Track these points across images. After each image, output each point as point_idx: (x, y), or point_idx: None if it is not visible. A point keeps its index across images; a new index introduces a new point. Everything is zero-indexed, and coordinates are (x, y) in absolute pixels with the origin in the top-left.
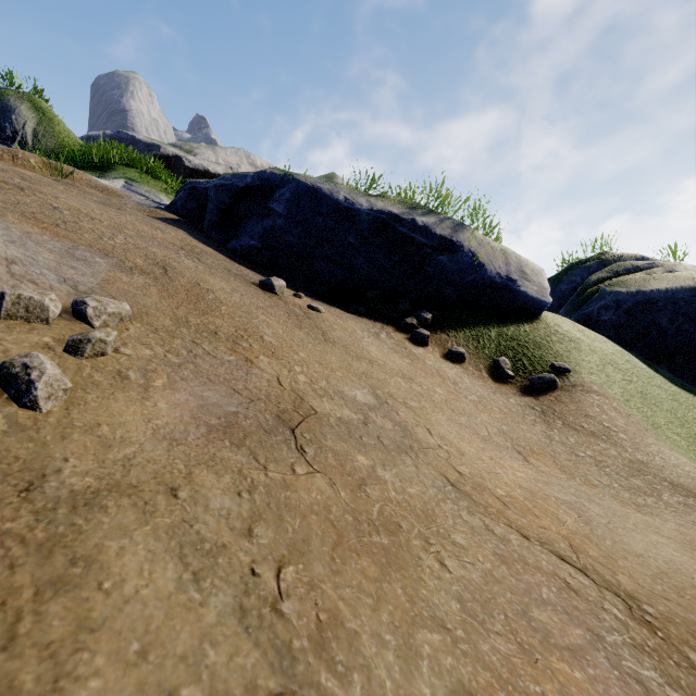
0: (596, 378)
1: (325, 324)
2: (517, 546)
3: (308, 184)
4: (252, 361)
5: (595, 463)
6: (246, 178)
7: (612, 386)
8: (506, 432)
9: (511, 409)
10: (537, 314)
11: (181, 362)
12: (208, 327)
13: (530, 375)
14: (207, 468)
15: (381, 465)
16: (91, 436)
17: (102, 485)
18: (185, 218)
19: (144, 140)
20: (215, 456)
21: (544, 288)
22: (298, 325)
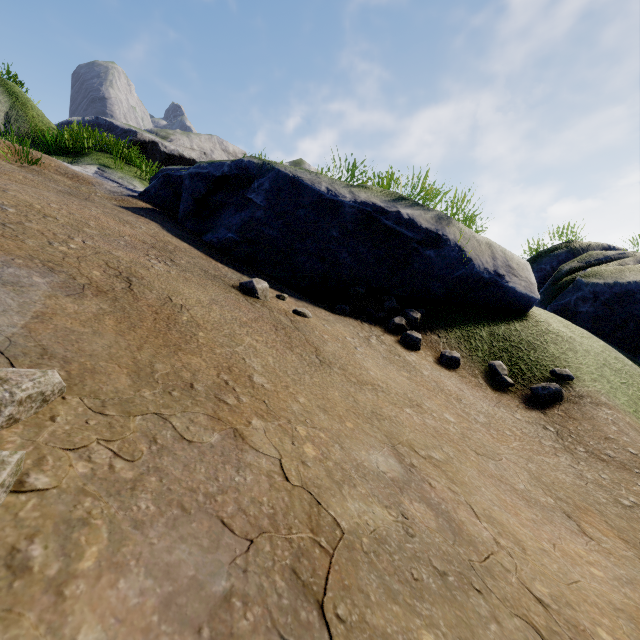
0: (601, 387)
1: (315, 335)
2: None
3: (288, 174)
4: (243, 435)
5: None
6: (222, 167)
7: (617, 394)
8: (537, 475)
9: (523, 430)
10: (525, 311)
11: (136, 476)
12: (181, 377)
13: (530, 383)
14: None
15: None
16: None
17: None
18: (158, 206)
19: (121, 126)
20: None
21: (531, 283)
22: (288, 344)
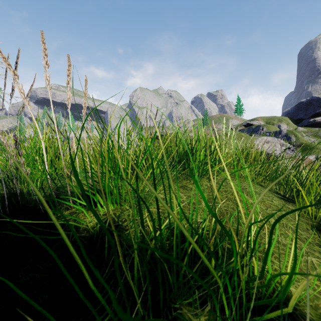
0: None
1: None
2: None
3: None
4: None
5: None
6: None
7: None
8: None
9: None
10: None
11: None
12: None
13: None
14: None
15: None
16: None
17: None
18: None
19: None
20: None
21: None
22: None
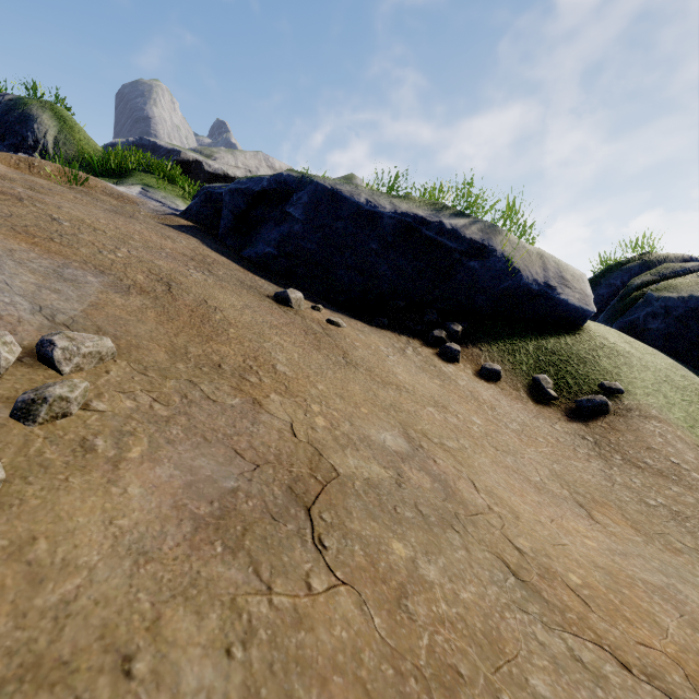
0: (654, 401)
1: (346, 342)
2: (619, 689)
3: (327, 186)
4: (261, 403)
5: (671, 516)
6: (262, 182)
7: (673, 409)
8: (559, 473)
9: (559, 439)
10: (579, 325)
11: (170, 415)
12: (210, 359)
13: (575, 396)
14: (184, 602)
15: (423, 555)
16: (17, 564)
17: (11, 668)
18: (200, 224)
19: (165, 146)
20: (199, 575)
21: (586, 296)
22: (316, 346)
